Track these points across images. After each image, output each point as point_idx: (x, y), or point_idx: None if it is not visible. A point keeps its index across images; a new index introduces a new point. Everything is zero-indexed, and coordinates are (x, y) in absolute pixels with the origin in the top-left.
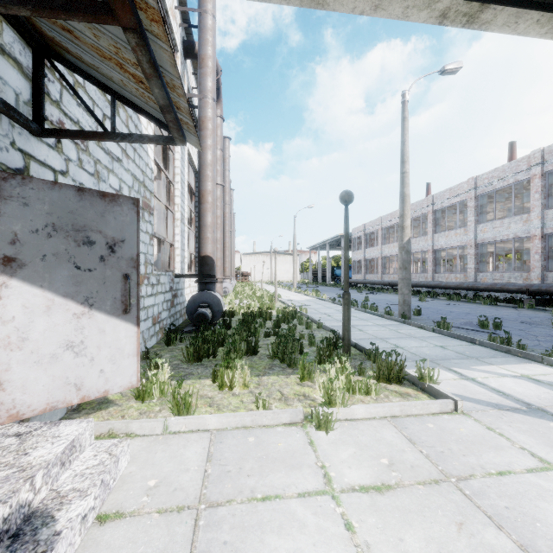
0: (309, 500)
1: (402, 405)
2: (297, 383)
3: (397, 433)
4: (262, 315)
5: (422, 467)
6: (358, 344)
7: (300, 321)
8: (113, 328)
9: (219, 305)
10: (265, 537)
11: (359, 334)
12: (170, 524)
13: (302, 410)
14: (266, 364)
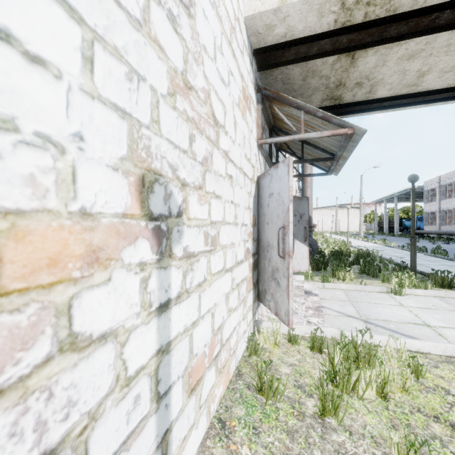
0: (393, 306)
1: (446, 292)
2: (380, 283)
3: (440, 301)
4: (342, 254)
5: (449, 308)
6: (422, 271)
7: (374, 258)
8: (301, 247)
9: (316, 245)
10: (378, 308)
11: (425, 268)
12: (343, 302)
13: (386, 287)
14: (357, 275)
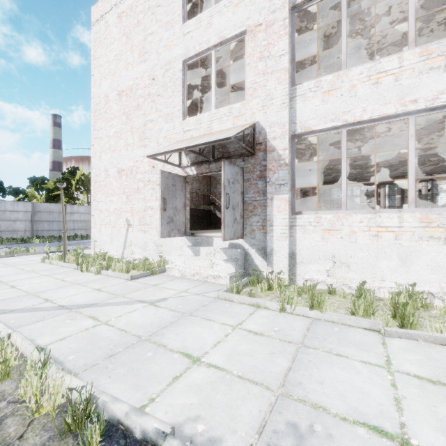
0: None
1: None
2: None
3: None
4: None
5: None
6: None
7: None
8: None
9: None
10: None
11: None
12: None
13: None
14: None
